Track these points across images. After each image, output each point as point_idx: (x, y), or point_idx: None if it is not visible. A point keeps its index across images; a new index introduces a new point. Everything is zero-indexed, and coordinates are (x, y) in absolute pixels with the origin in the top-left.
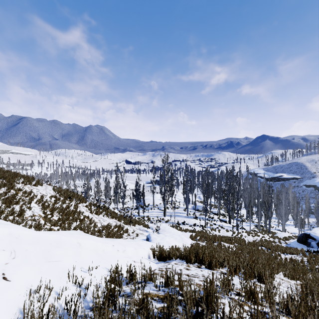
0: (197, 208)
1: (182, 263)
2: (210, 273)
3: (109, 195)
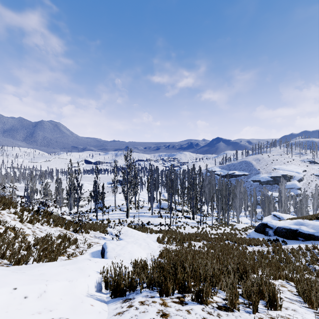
0: (161, 206)
1: (152, 300)
2: (205, 317)
3: (62, 198)
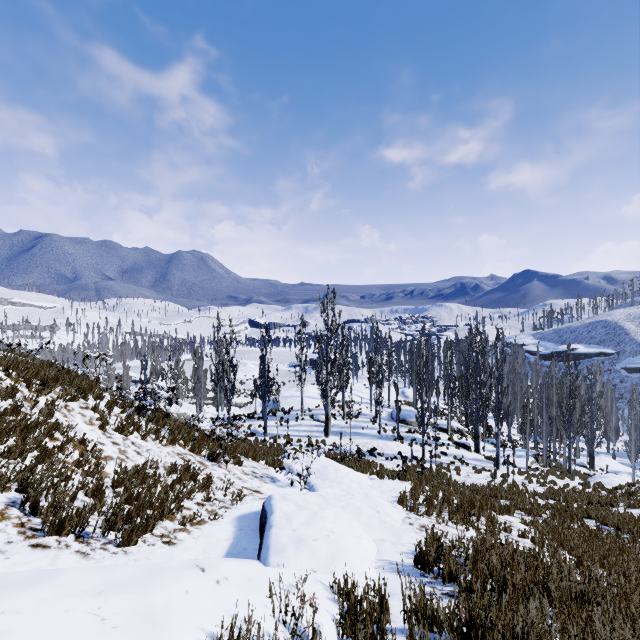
0: (400, 417)
1: None
2: None
3: (203, 388)
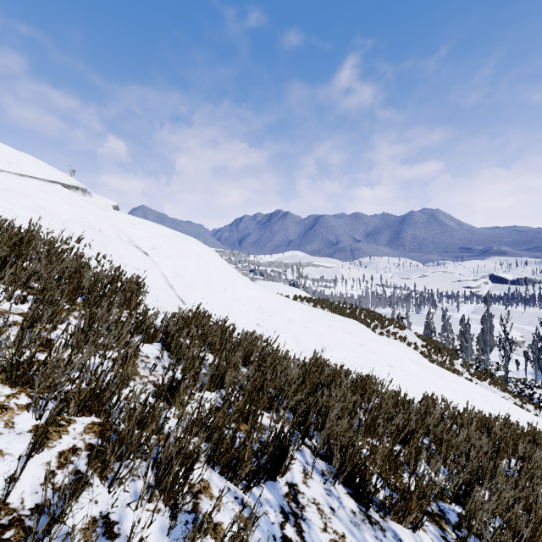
0: None
1: None
2: None
3: (470, 348)
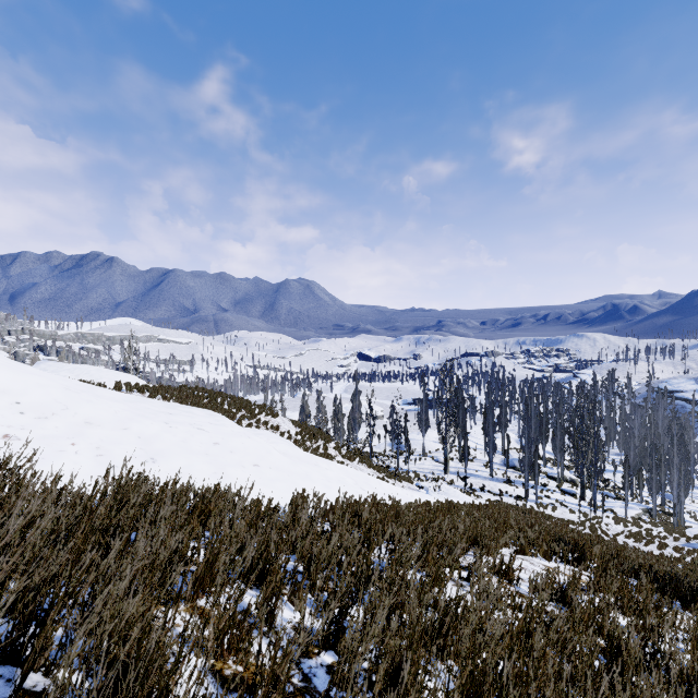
0: (512, 464)
1: None
2: None
3: (342, 429)
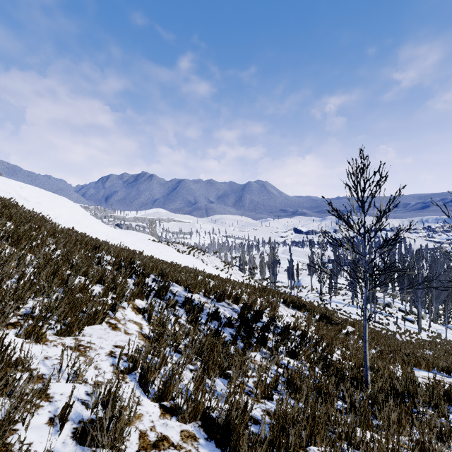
0: None
1: None
2: None
3: (264, 271)
